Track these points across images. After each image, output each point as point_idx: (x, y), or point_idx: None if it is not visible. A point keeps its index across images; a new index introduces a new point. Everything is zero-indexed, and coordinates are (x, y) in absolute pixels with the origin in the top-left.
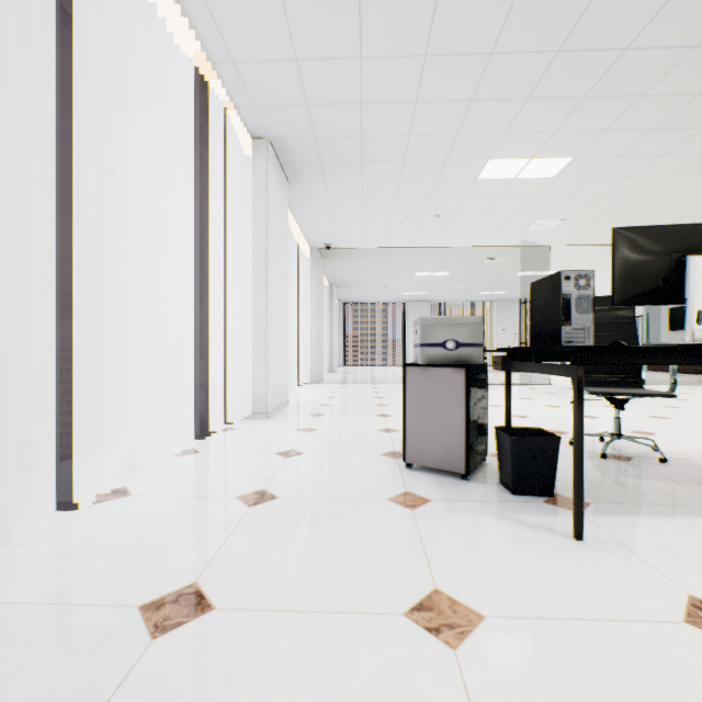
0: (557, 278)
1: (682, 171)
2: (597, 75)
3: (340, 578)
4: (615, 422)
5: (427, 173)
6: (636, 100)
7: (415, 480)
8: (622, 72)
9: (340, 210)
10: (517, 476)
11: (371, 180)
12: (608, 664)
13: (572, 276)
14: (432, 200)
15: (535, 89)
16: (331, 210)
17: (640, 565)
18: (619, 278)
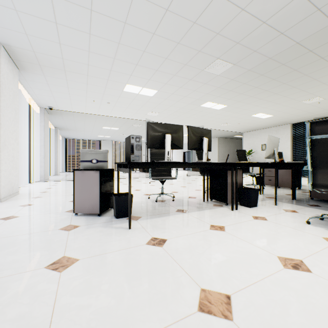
0: (130, 137)
1: (192, 103)
2: (159, 64)
3: (17, 263)
4: (162, 189)
5: (100, 83)
6: (173, 76)
7: (77, 220)
8: (167, 66)
9: (56, 90)
10: (117, 211)
11: (71, 80)
12: (115, 261)
13: (134, 137)
14: (105, 95)
15: (139, 62)
16: (50, 89)
17: (144, 232)
18: (148, 139)
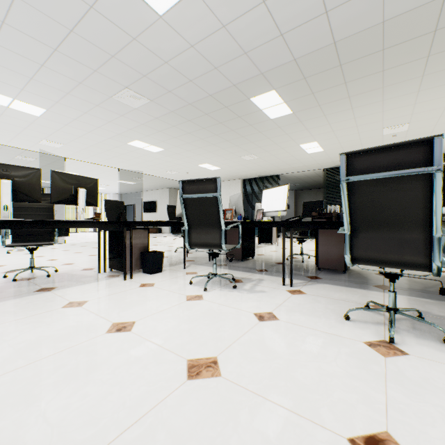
0: None
1: (113, 138)
2: (33, 70)
3: None
4: (31, 261)
5: None
6: (67, 94)
7: None
8: (49, 76)
9: None
10: None
11: None
12: None
13: None
14: None
15: None
16: None
17: None
18: None
